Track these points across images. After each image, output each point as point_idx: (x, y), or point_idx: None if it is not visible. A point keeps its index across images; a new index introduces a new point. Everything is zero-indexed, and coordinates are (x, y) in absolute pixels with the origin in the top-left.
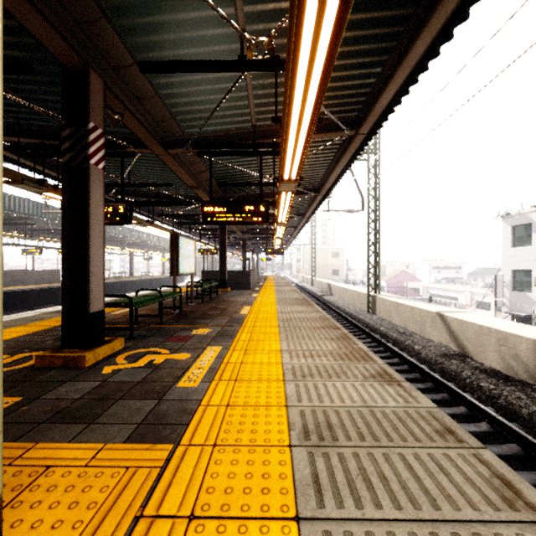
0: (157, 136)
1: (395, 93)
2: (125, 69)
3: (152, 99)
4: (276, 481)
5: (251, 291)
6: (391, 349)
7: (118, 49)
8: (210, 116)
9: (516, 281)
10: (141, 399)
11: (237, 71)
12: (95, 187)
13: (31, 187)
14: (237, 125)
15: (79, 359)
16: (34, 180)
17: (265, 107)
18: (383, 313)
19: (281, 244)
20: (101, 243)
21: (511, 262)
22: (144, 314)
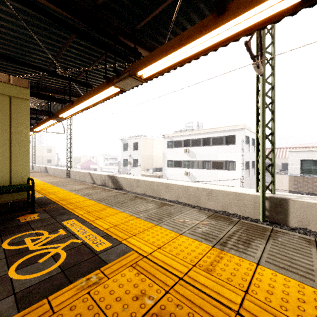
0: None
1: None
2: None
3: None
4: (46, 184)
5: None
6: None
7: None
8: None
9: (124, 163)
10: None
11: None
12: None
13: None
14: None
15: None
16: None
17: None
18: (73, 176)
19: None
20: None
21: (123, 156)
22: None
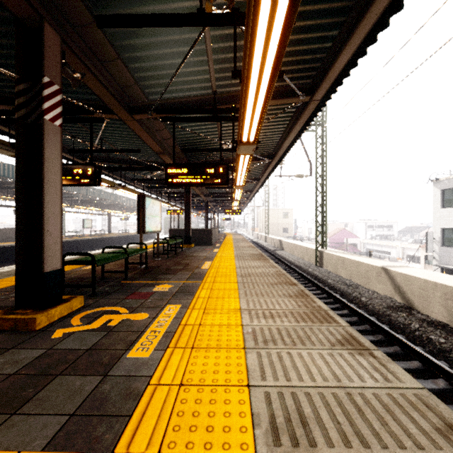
0: (122, 101)
1: (352, 55)
2: (84, 27)
3: (115, 62)
4: None
5: (212, 246)
6: (340, 301)
7: (75, 4)
8: (171, 80)
9: (445, 238)
10: (83, 375)
11: (196, 25)
12: (51, 143)
13: (4, 150)
14: (198, 91)
15: (30, 322)
16: (7, 143)
17: (225, 73)
18: (330, 267)
19: (239, 206)
20: (58, 201)
21: (440, 221)
22: (112, 269)
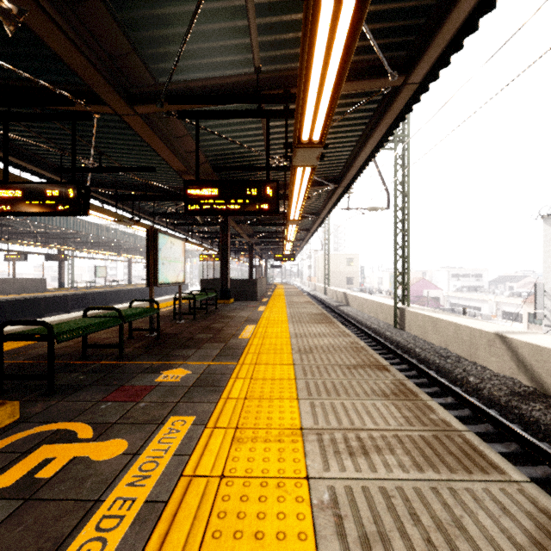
0: (116, 83)
1: None
2: None
3: (92, 4)
4: None
5: (258, 302)
6: (439, 382)
7: None
8: (186, 36)
9: None
10: None
11: None
12: None
13: None
14: (233, 70)
15: None
16: None
17: (274, 34)
18: (416, 330)
19: (292, 249)
20: None
21: None
22: (108, 339)
